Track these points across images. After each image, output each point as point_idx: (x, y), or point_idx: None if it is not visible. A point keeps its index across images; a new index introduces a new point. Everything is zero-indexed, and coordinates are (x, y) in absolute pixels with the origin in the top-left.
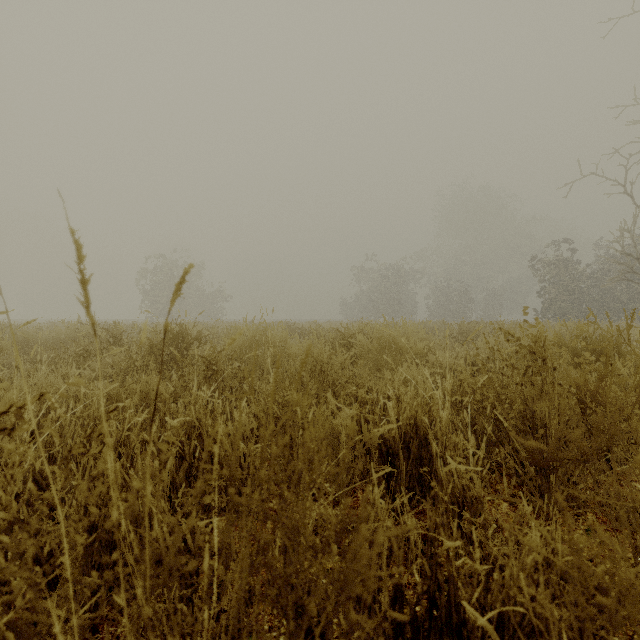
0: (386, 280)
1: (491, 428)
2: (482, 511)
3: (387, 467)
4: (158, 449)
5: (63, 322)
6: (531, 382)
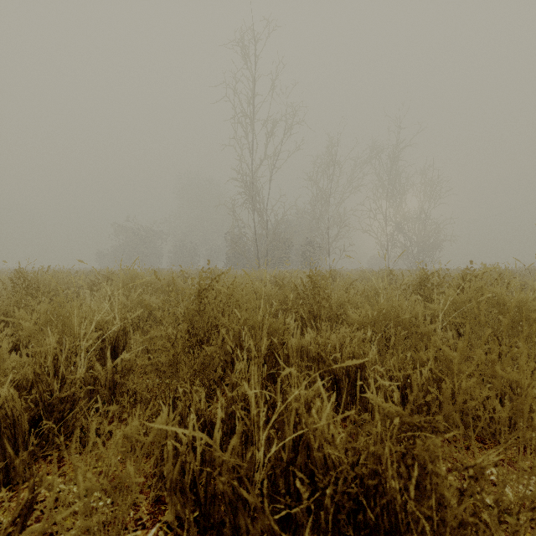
0: (136, 238)
1: None
2: None
3: None
4: None
5: None
6: None
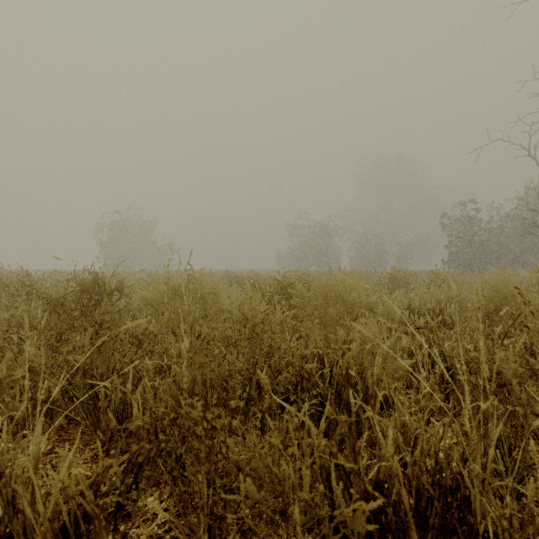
0: (315, 235)
1: None
2: None
3: None
4: None
5: None
6: None
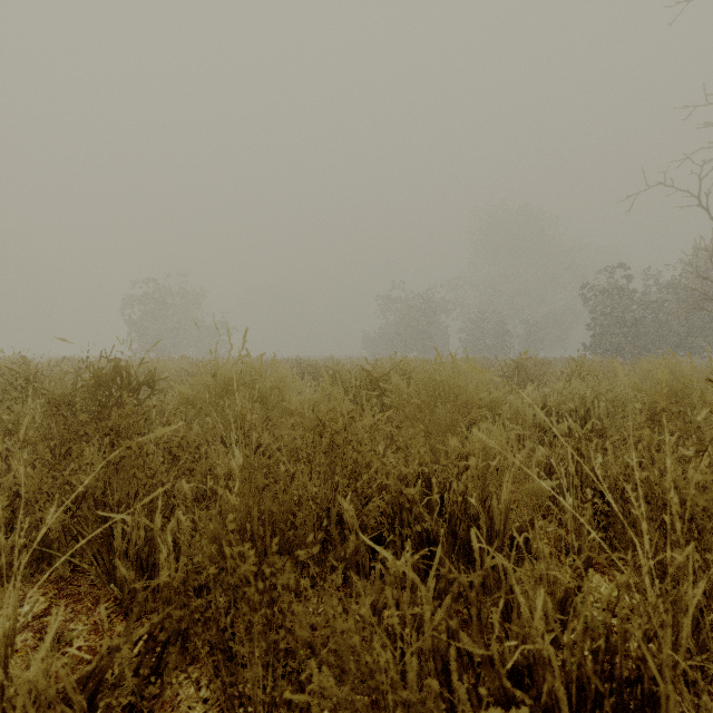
0: (415, 311)
1: None
2: None
3: None
4: None
5: None
6: None
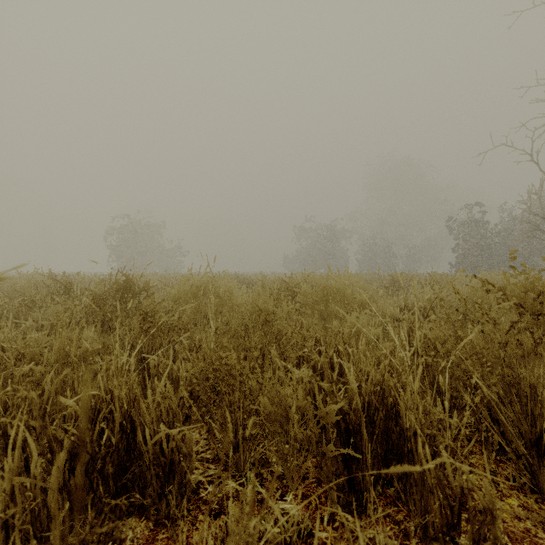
0: (322, 238)
1: (477, 399)
2: (493, 532)
3: (349, 451)
4: (49, 436)
5: (19, 273)
6: (517, 340)
